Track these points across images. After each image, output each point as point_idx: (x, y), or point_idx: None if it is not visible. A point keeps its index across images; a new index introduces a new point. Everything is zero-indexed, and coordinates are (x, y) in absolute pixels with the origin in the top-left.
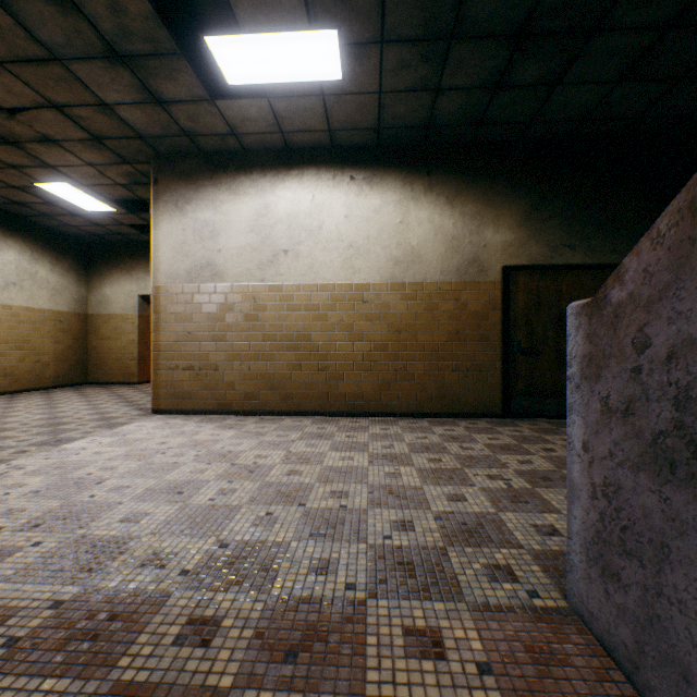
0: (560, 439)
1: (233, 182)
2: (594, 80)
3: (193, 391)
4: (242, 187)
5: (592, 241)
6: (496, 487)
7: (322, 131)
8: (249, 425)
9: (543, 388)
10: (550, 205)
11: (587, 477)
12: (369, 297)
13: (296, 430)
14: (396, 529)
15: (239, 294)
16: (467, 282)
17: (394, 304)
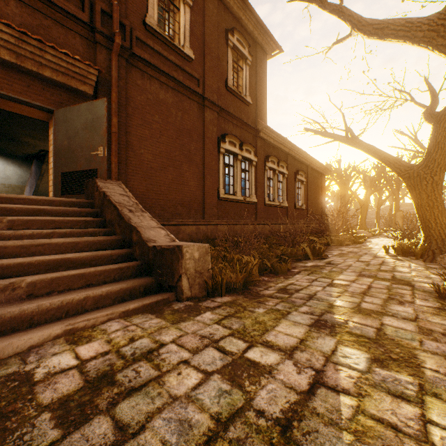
0: None
1: None
2: None
3: None
4: None
5: None
6: None
7: None
8: None
9: None
10: None
11: None
12: None
13: None
14: None
15: None
16: (25, 186)
17: (2, 188)
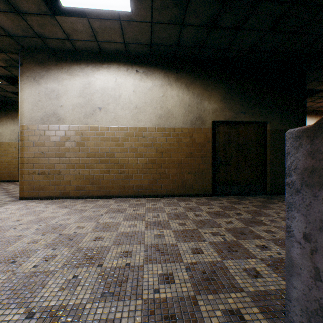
0: (242, 207)
1: (69, 68)
2: (257, 28)
3: (45, 186)
4: (75, 71)
5: (253, 110)
6: (217, 241)
7: (120, 43)
8: (78, 205)
9: (231, 181)
10: (234, 92)
11: (309, 261)
12: (146, 135)
13: (105, 207)
14: (162, 282)
15: (73, 131)
16: (196, 128)
17: (159, 138)
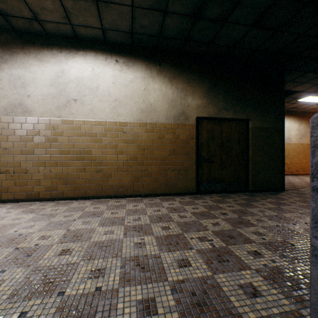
0: (227, 206)
1: (39, 53)
2: (242, 22)
3: (8, 187)
4: (45, 57)
5: (236, 107)
6: (206, 248)
7: (98, 28)
8: (47, 208)
9: (215, 178)
10: (218, 88)
11: None
12: (127, 130)
13: (79, 210)
14: (142, 314)
15: (43, 124)
16: (179, 124)
17: (141, 134)
